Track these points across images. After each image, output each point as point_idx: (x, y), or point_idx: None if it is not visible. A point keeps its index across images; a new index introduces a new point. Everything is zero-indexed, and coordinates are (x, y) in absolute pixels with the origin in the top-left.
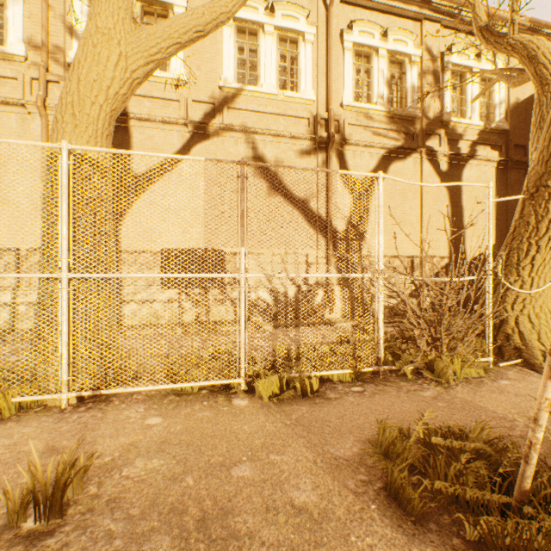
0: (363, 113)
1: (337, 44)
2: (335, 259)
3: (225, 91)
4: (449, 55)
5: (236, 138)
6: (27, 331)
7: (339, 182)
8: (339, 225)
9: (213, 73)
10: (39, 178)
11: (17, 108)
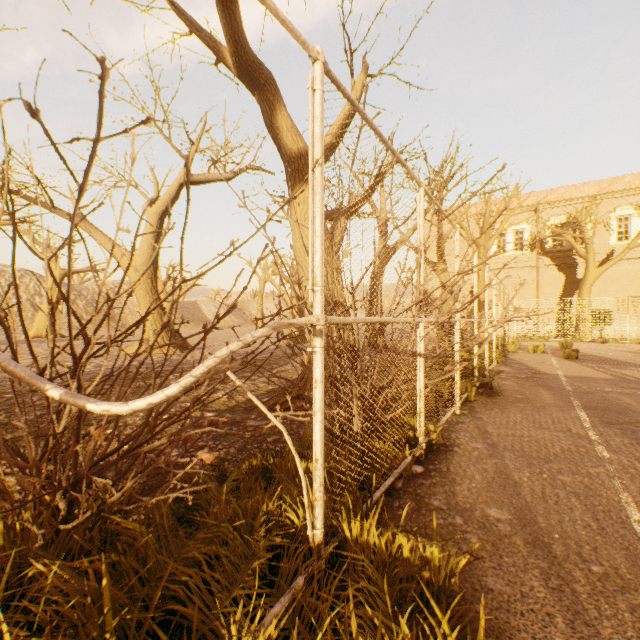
0: None
1: None
2: None
3: (611, 246)
4: None
5: (617, 264)
6: (534, 336)
7: None
8: None
9: (604, 241)
10: (534, 290)
11: (527, 269)
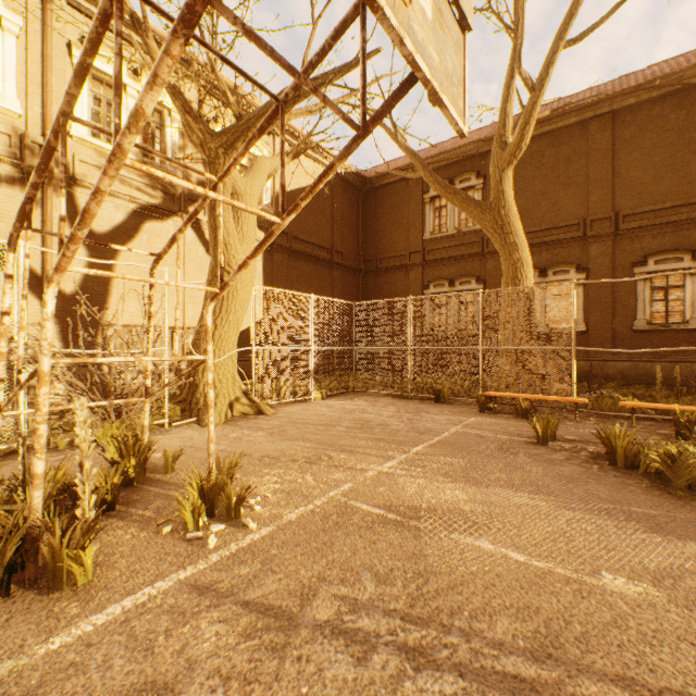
0: (106, 154)
1: (62, 55)
2: (59, 327)
3: None
4: (216, 126)
5: None
6: None
7: (67, 230)
8: (67, 285)
9: None
10: None
11: None
